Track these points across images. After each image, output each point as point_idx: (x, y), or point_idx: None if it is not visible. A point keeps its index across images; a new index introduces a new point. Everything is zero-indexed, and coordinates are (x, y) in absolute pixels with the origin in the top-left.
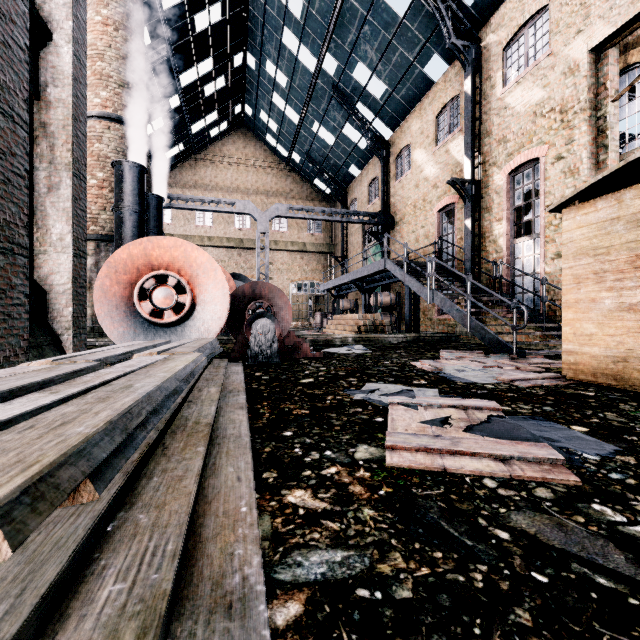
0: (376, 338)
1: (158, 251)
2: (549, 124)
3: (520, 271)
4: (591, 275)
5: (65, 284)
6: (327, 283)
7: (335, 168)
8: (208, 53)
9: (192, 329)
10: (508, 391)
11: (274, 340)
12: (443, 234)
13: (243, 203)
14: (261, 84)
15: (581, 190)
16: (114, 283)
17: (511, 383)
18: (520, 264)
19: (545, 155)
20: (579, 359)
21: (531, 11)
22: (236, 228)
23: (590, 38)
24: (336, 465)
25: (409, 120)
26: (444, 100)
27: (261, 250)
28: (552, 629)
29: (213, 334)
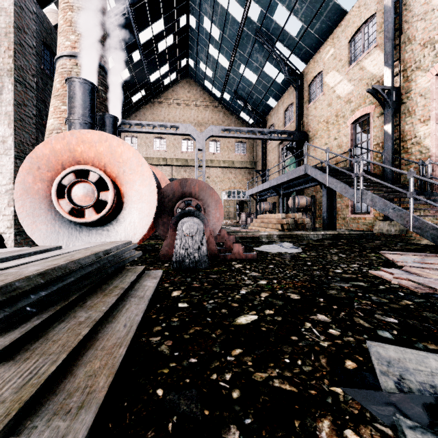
0: (298, 235)
1: (82, 146)
2: None
3: None
4: None
5: (7, 184)
6: (251, 190)
7: (256, 102)
8: (159, 15)
9: (118, 228)
10: None
11: (202, 242)
12: (356, 143)
13: (185, 126)
14: (200, 39)
15: None
16: (37, 180)
17: None
18: None
19: None
20: None
21: None
22: (182, 151)
23: None
24: None
25: (322, 50)
26: (358, 23)
27: (201, 167)
28: None
29: (139, 234)
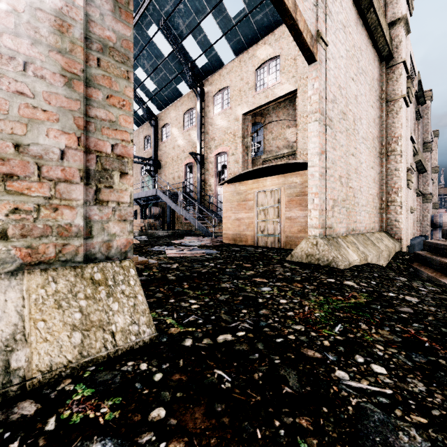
0: (152, 233)
1: None
2: (230, 138)
3: (219, 201)
4: (229, 208)
5: None
6: None
7: None
8: None
9: None
10: (203, 246)
11: None
12: (187, 177)
13: None
14: None
15: (227, 180)
16: None
17: (206, 244)
18: (220, 197)
19: (228, 151)
20: (227, 236)
21: (224, 85)
22: None
23: (242, 109)
24: (155, 257)
25: (169, 109)
26: (188, 107)
27: None
28: (191, 261)
29: None
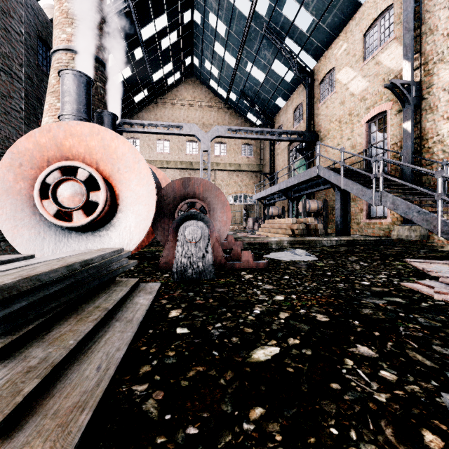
0: (310, 241)
1: (71, 140)
2: None
3: None
4: None
5: None
6: (258, 194)
7: (264, 102)
8: (163, 10)
9: (112, 234)
10: None
11: (207, 249)
12: (372, 143)
13: (189, 126)
14: (205, 36)
15: None
16: (19, 178)
17: None
18: None
19: None
20: None
21: None
22: (187, 154)
23: None
24: None
25: (334, 46)
26: (374, 15)
27: (206, 170)
28: None
29: (136, 240)
